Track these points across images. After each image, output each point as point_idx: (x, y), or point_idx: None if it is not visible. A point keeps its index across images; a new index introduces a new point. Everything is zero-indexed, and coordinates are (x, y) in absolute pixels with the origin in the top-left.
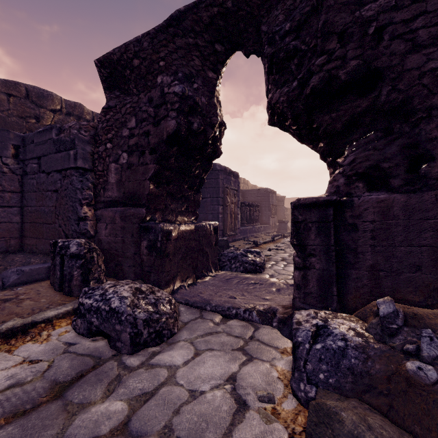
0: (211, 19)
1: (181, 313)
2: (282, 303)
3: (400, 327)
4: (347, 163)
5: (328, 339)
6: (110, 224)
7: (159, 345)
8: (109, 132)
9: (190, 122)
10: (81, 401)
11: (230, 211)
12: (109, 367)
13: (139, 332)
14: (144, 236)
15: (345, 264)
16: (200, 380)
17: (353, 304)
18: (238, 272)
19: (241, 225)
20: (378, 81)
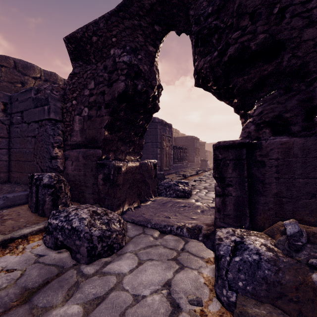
0: (151, 6)
1: (128, 229)
2: (206, 222)
3: (304, 244)
4: (256, 114)
5: (245, 253)
6: (75, 161)
7: (111, 256)
8: (74, 92)
9: (135, 84)
10: (45, 305)
11: (166, 152)
12: (70, 275)
13: (94, 246)
14: (100, 170)
15: (255, 192)
16: (142, 286)
17: (261, 223)
18: (172, 197)
19: (173, 163)
20: (281, 50)
